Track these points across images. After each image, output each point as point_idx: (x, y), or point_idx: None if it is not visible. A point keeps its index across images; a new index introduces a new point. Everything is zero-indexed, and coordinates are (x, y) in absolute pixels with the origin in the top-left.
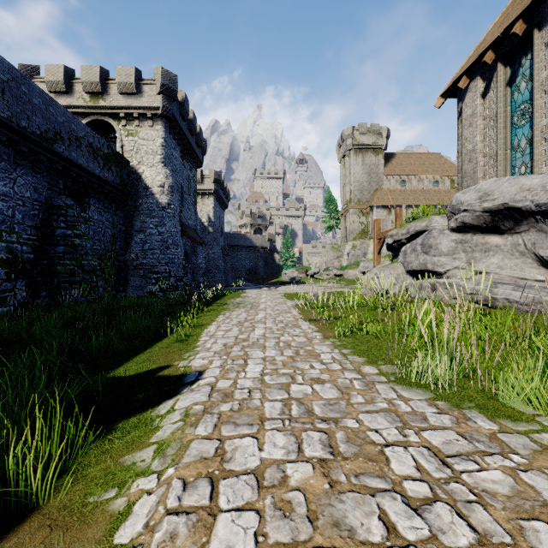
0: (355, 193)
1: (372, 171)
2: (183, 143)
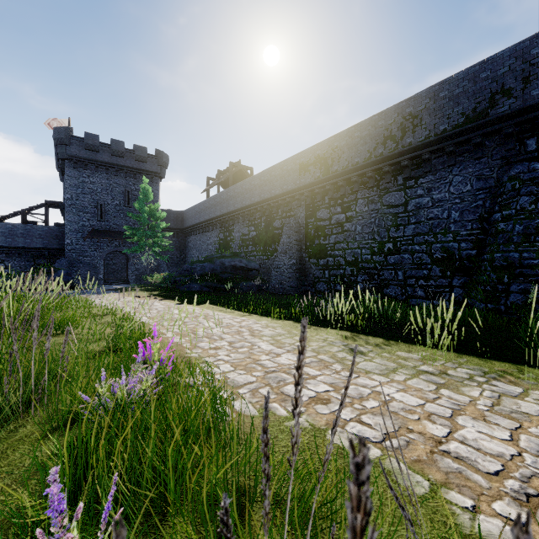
0: None
1: None
2: None
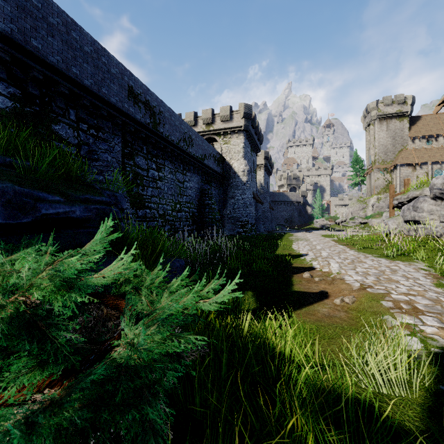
0: (380, 155)
1: (397, 135)
2: (252, 142)
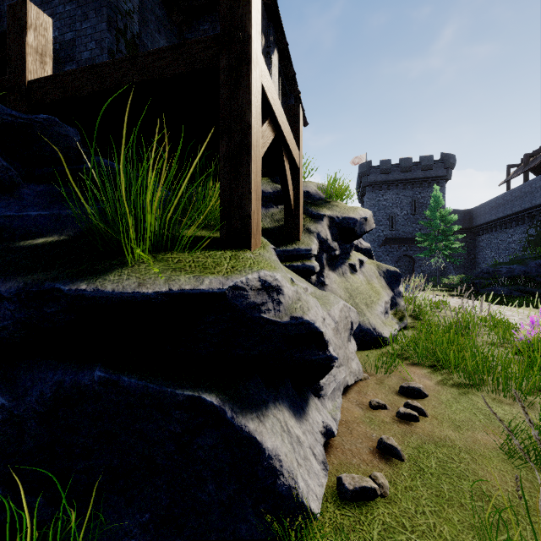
0: None
1: None
2: None
